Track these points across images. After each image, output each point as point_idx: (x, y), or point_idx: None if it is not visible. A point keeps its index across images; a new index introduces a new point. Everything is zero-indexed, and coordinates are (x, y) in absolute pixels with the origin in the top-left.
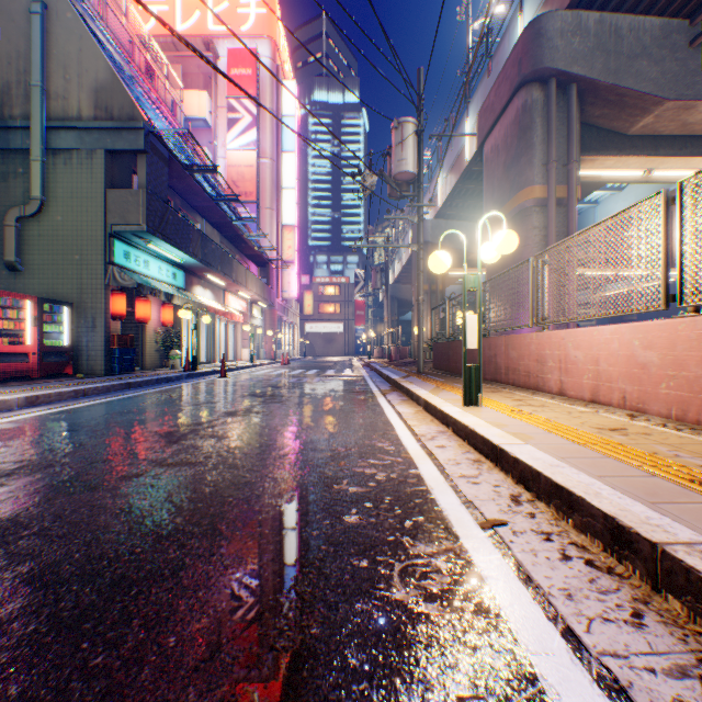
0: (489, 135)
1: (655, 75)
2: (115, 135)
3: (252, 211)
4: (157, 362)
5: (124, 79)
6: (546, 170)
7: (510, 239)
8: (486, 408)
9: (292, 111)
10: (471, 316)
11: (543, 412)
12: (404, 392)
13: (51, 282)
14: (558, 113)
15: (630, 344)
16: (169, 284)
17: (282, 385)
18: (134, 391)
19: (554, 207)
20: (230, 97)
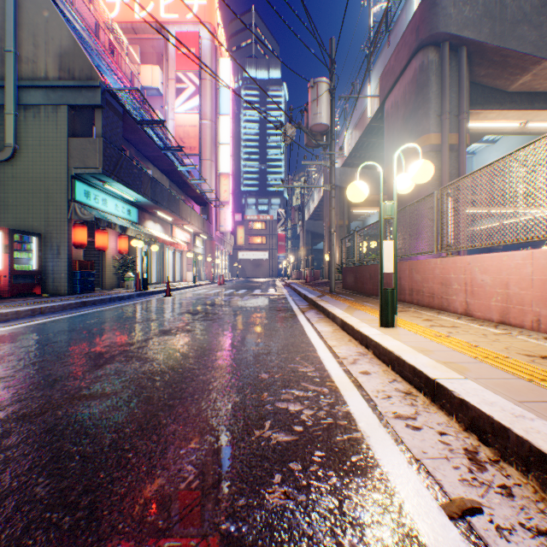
0: (390, 94)
1: (534, 38)
2: (76, 93)
3: (196, 162)
4: (115, 283)
5: (86, 49)
6: (440, 120)
7: (427, 168)
8: (402, 329)
9: (227, 82)
10: (387, 242)
11: (459, 335)
12: (320, 310)
13: (22, 216)
14: (451, 72)
15: (545, 269)
16: (124, 219)
17: (216, 303)
18: (88, 308)
19: (447, 152)
20: (178, 71)
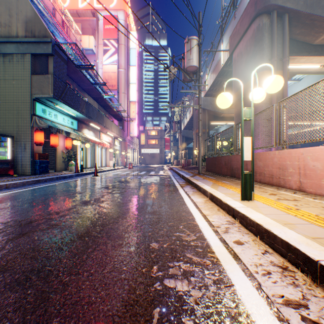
0: (236, 47)
1: None
2: (36, 46)
3: (115, 94)
4: (63, 167)
5: (44, 20)
6: (271, 62)
7: (279, 80)
8: (259, 202)
9: (134, 46)
10: (246, 138)
11: (305, 207)
12: (194, 186)
13: (2, 125)
14: (277, 31)
15: None
16: (69, 127)
17: (125, 180)
18: (40, 184)
19: None
20: (105, 39)
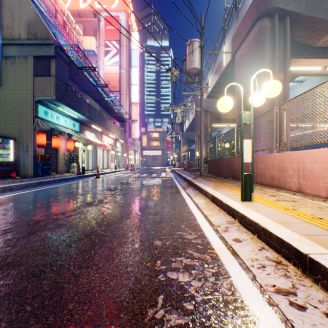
0: (238, 49)
1: None
2: (38, 48)
3: (117, 95)
4: (65, 169)
5: (46, 22)
6: (272, 64)
7: (277, 86)
8: (258, 203)
9: (136, 47)
10: (246, 140)
11: (302, 208)
12: (195, 187)
13: (4, 127)
14: (279, 33)
15: None
16: (71, 129)
17: (127, 182)
18: (43, 186)
19: None
20: (106, 40)
